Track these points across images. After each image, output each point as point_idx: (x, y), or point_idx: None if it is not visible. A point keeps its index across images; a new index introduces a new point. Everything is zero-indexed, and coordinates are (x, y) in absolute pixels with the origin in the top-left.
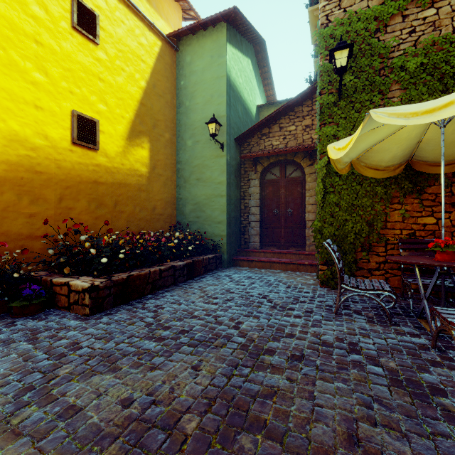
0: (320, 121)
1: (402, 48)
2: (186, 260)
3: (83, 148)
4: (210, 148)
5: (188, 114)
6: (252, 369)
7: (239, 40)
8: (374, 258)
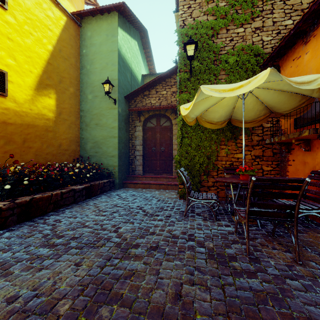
0: (179, 89)
1: (226, 49)
2: (85, 184)
3: None
4: (105, 102)
5: (88, 75)
6: (121, 259)
7: (128, 27)
8: (211, 179)
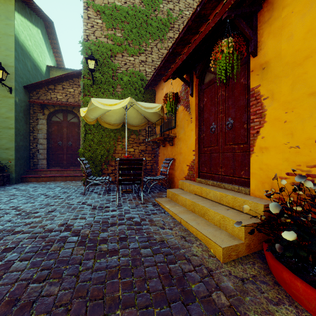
0: (83, 92)
1: (121, 70)
2: None
3: None
4: None
5: None
6: (21, 220)
7: (29, 13)
8: (110, 168)
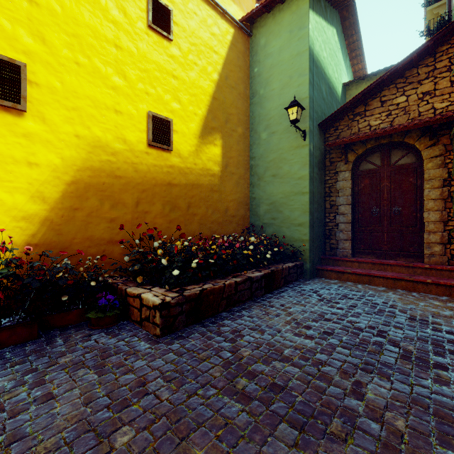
0: None
1: None
2: (263, 270)
3: (158, 149)
4: (288, 139)
5: (262, 103)
6: None
7: (323, 6)
8: None
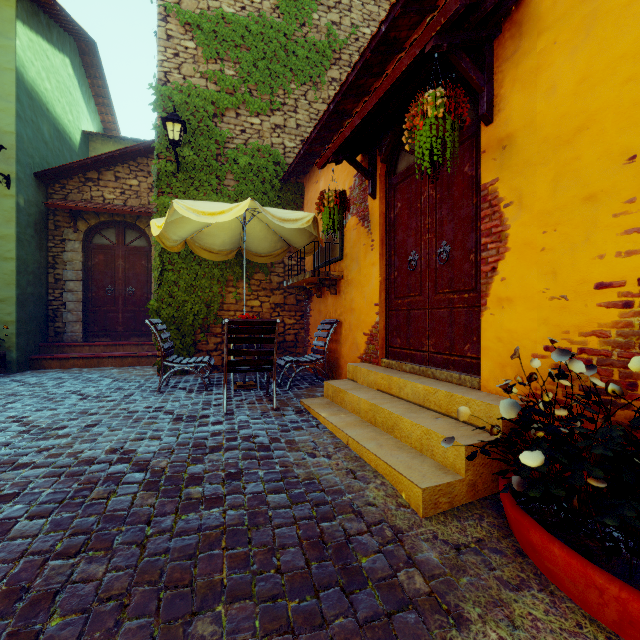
0: (157, 188)
1: (236, 142)
2: None
3: None
4: None
5: None
6: (31, 442)
7: (46, 24)
8: (212, 339)
